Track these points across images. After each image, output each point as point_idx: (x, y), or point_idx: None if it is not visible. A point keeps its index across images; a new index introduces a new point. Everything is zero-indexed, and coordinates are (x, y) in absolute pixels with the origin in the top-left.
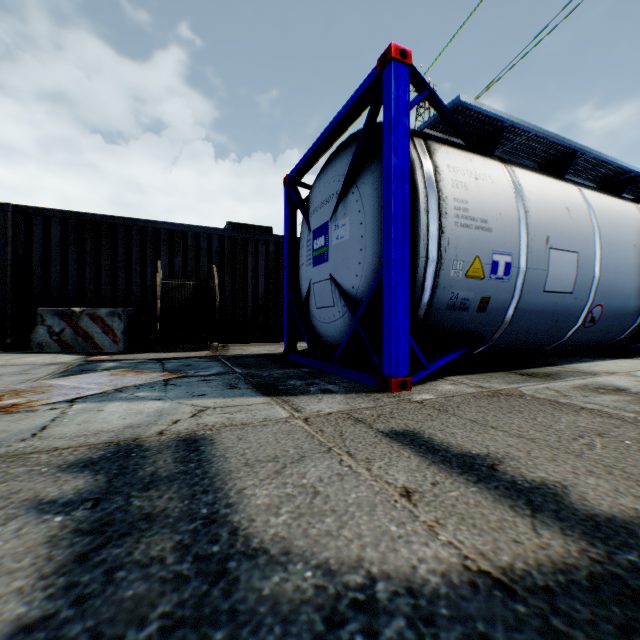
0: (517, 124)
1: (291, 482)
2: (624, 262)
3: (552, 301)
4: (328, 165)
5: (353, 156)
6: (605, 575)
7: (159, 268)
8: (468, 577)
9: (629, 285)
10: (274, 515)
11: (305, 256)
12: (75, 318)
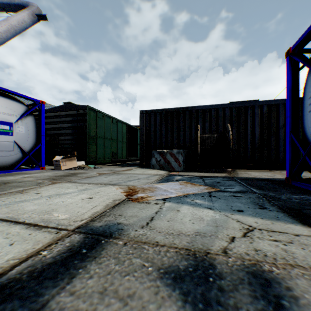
0: None
1: None
2: None
3: None
4: None
5: None
6: None
7: (199, 128)
8: None
9: None
10: None
11: None
12: (164, 154)
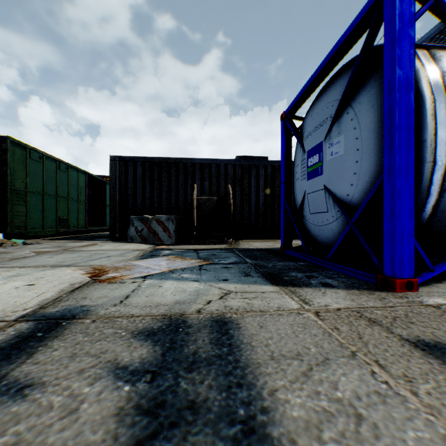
0: None
1: (323, 392)
2: None
3: None
4: (320, 96)
5: (348, 80)
6: None
7: (195, 189)
8: None
9: None
10: (317, 440)
11: (300, 172)
12: (148, 222)
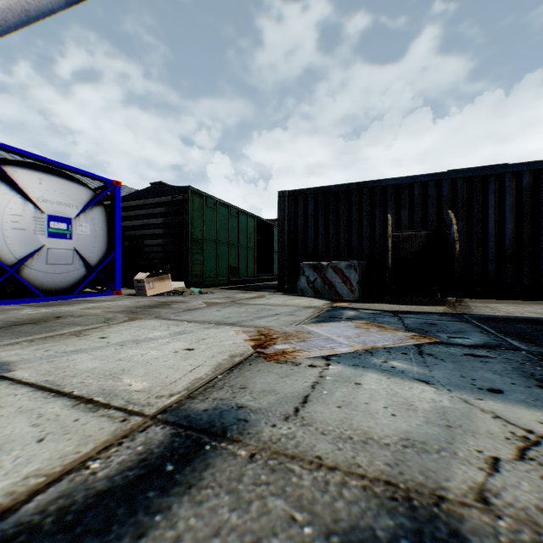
0: None
1: None
2: None
3: None
4: None
5: None
6: None
7: (389, 221)
8: None
9: None
10: None
11: None
12: (322, 270)
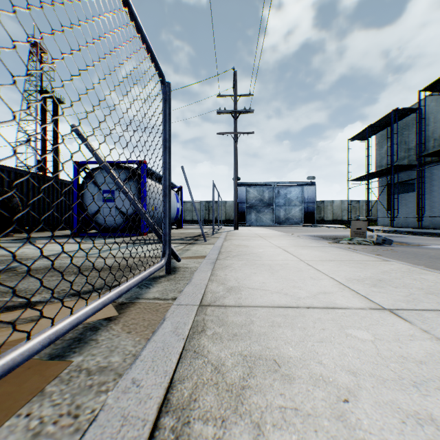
0: (157, 173)
1: None
2: (172, 206)
3: (162, 215)
4: None
5: (128, 177)
6: (186, 237)
7: None
8: (180, 238)
9: (172, 211)
10: None
11: (96, 197)
12: None
